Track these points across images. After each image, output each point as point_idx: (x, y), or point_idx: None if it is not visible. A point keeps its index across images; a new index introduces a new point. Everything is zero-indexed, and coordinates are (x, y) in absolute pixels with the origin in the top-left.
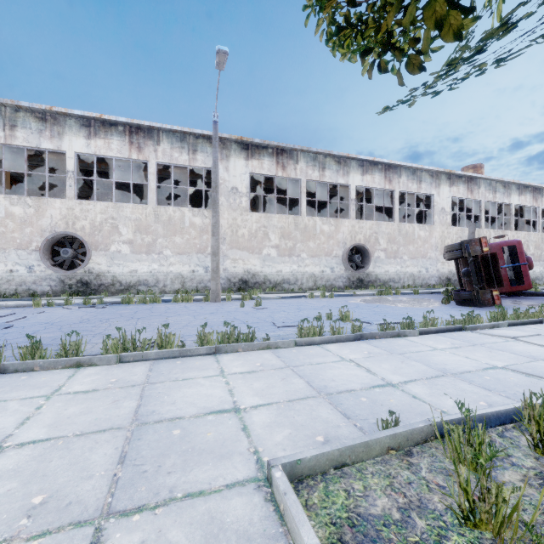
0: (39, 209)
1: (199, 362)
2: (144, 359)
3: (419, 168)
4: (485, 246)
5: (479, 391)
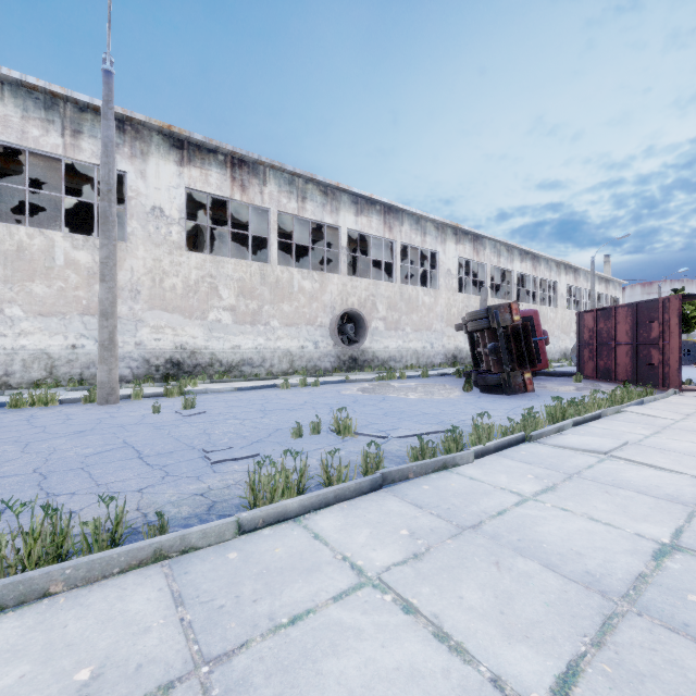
0: None
1: None
2: None
3: (424, 217)
4: (516, 313)
5: None
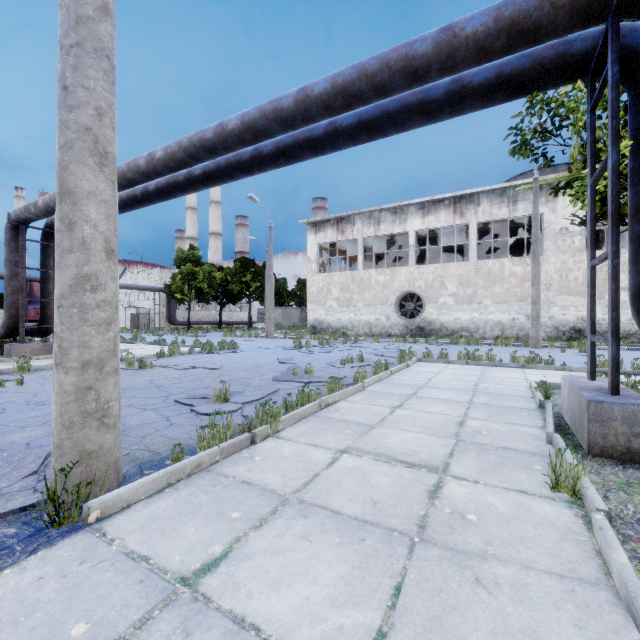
0: (393, 276)
1: (510, 369)
2: (479, 364)
3: None
4: None
5: None
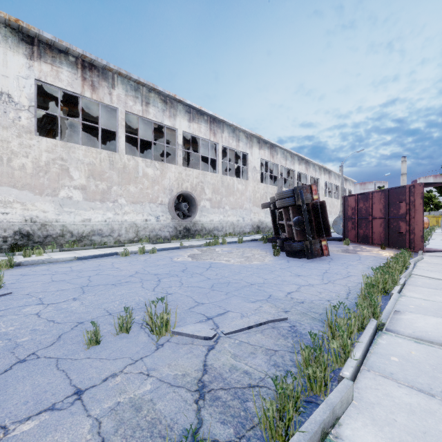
0: None
1: None
2: None
3: (238, 128)
4: (315, 193)
5: None
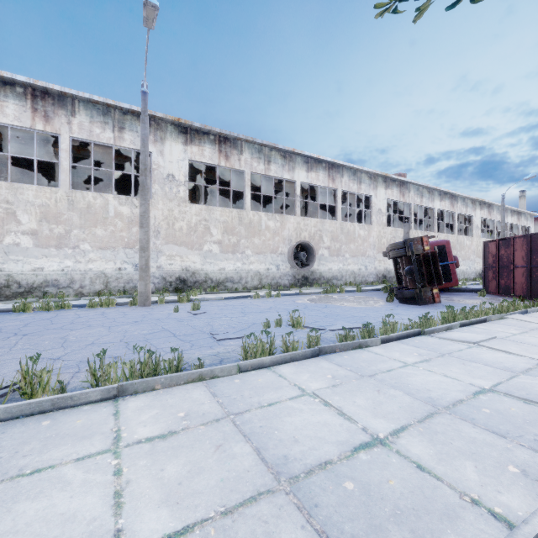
0: None
1: (83, 419)
2: None
3: (359, 169)
4: (426, 244)
5: (494, 440)
